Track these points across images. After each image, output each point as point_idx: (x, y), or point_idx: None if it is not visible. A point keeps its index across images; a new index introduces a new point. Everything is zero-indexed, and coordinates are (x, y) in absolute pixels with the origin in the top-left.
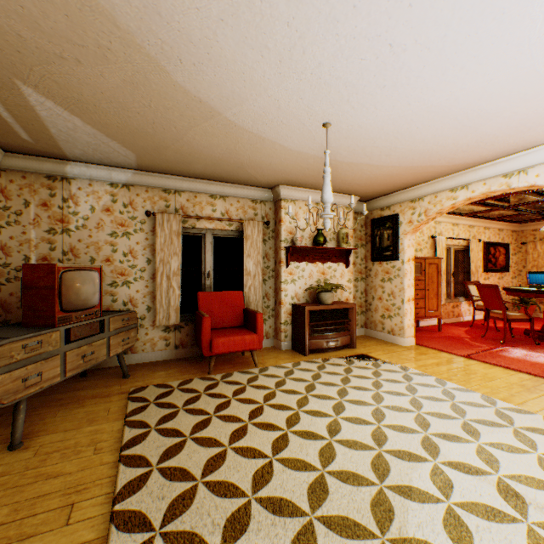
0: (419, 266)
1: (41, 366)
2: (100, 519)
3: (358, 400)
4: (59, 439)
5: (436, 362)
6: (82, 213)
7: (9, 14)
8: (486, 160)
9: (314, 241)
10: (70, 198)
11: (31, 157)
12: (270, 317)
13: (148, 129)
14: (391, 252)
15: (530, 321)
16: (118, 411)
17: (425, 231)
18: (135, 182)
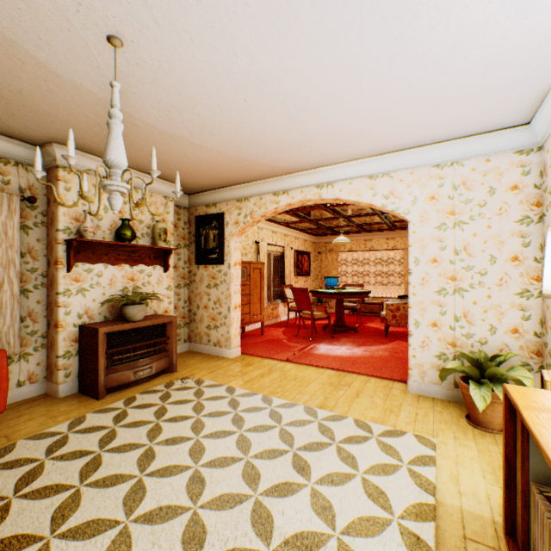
0: (245, 271)
1: None
2: None
3: (169, 465)
4: None
5: (262, 373)
6: None
7: None
8: (304, 168)
9: (118, 235)
10: None
11: None
12: (39, 348)
13: None
14: (218, 255)
15: (329, 319)
16: None
17: (250, 236)
18: None
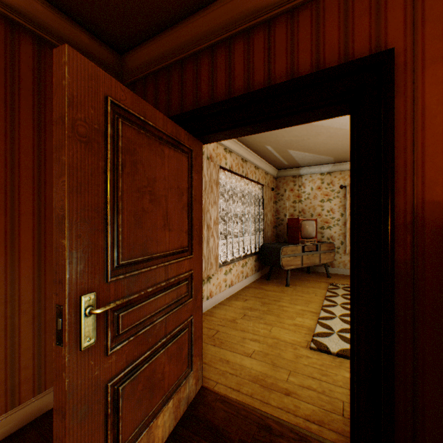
0: None
1: (294, 258)
2: (317, 309)
3: None
4: (301, 288)
5: None
6: (306, 192)
7: (289, 137)
8: None
9: None
10: (301, 185)
11: (286, 170)
12: None
13: (338, 147)
14: None
15: None
16: (323, 287)
17: None
18: (333, 170)
